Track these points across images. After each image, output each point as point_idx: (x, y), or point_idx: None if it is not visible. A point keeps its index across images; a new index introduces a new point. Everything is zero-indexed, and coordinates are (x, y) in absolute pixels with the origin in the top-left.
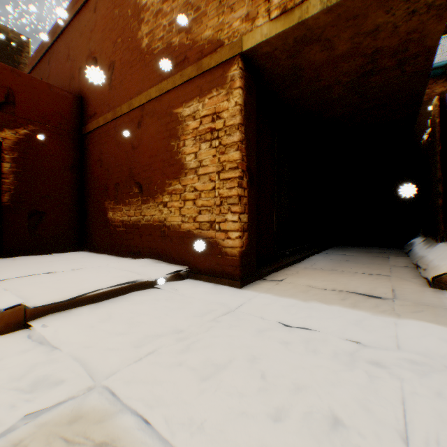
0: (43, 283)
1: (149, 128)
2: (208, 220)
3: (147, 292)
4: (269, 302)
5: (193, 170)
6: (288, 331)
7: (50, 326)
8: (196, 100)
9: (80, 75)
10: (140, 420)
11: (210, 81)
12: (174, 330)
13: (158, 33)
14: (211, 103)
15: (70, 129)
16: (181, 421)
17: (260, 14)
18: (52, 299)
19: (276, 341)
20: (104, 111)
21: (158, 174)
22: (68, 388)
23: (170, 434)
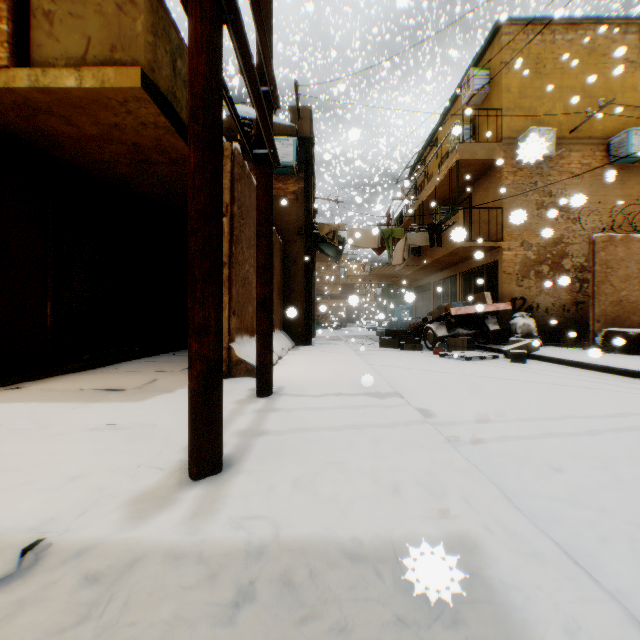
0: None
1: None
2: None
3: None
4: None
5: None
6: None
7: None
8: None
9: None
10: None
11: None
12: None
13: None
14: None
15: None
16: None
17: None
18: None
19: None
20: None
21: None
22: None
23: None
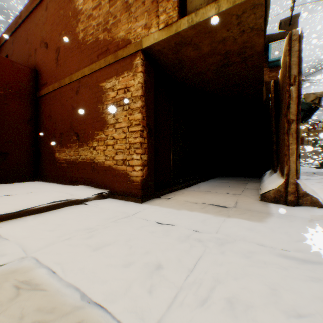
0: (3, 202)
1: (83, 95)
2: (122, 158)
3: (77, 207)
4: (155, 211)
5: (112, 125)
6: (158, 226)
7: (4, 227)
8: (114, 78)
9: (36, 54)
10: (49, 270)
11: (123, 66)
12: (87, 227)
13: (89, 30)
14: (123, 81)
15: (28, 93)
16: (73, 269)
17: (153, 25)
18: (7, 210)
19: (148, 231)
20: (53, 81)
21: (89, 127)
22: (9, 258)
23: (64, 275)
